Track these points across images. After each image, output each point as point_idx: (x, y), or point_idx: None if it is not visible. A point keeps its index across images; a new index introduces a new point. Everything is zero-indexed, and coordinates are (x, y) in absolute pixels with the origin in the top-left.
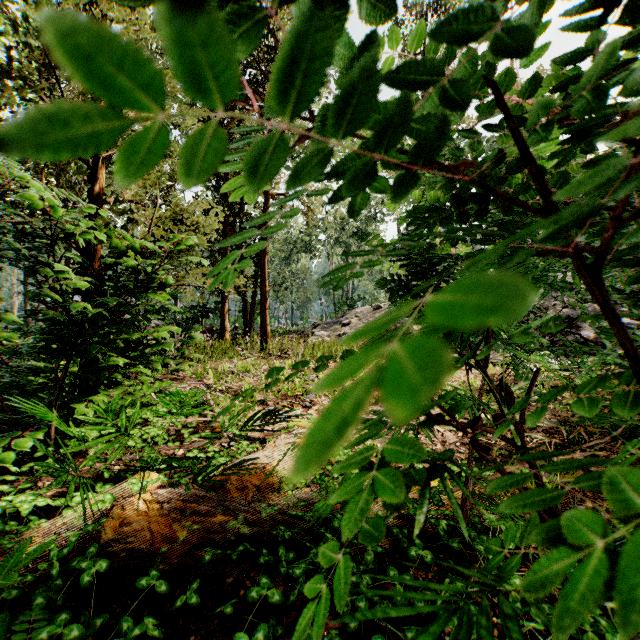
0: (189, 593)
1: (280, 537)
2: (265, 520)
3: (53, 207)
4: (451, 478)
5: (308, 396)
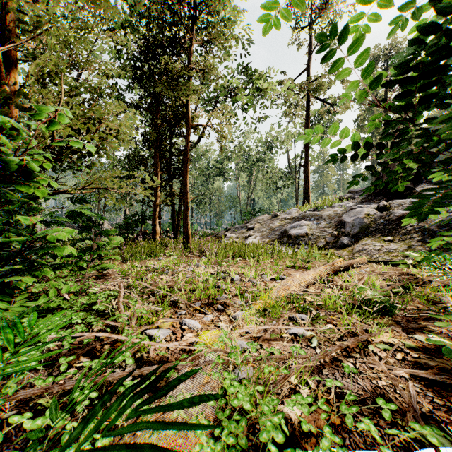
0: None
1: None
2: None
3: None
4: None
5: (220, 297)
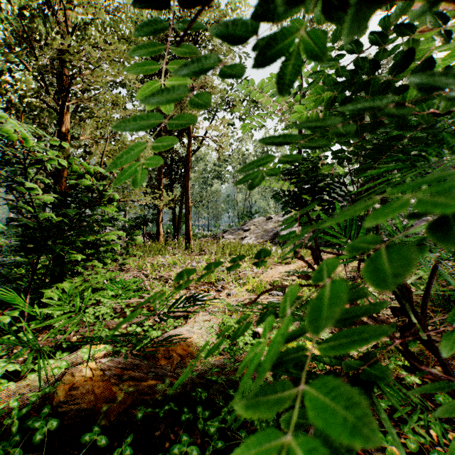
0: (124, 446)
1: (198, 397)
2: (186, 383)
3: (24, 139)
4: (378, 387)
5: (220, 283)
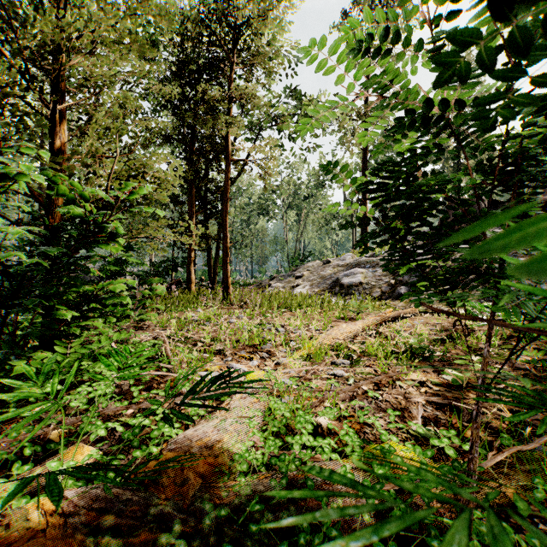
0: None
1: None
2: (208, 533)
3: None
4: None
5: (265, 346)
